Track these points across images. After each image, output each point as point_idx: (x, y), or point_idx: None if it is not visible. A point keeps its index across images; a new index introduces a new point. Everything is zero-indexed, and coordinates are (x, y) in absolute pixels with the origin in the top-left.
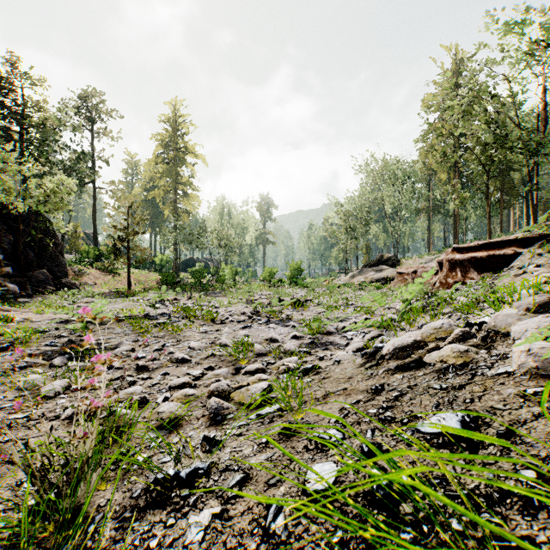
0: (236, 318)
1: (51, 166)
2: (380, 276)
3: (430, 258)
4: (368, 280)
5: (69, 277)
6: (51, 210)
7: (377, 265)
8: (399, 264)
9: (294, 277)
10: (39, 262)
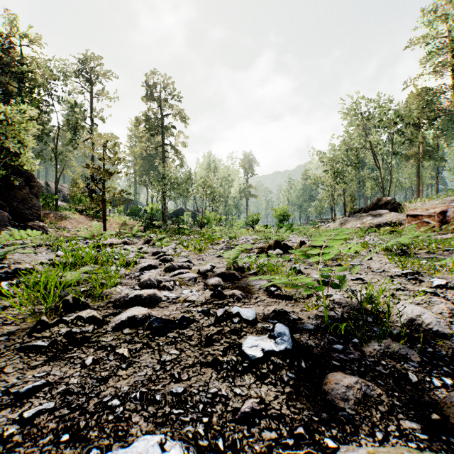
0: (171, 296)
1: (48, 120)
2: (381, 221)
3: (448, 198)
4: (365, 226)
5: (45, 220)
6: (3, 141)
7: (373, 209)
8: (401, 208)
9: (280, 222)
10: (0, 202)
